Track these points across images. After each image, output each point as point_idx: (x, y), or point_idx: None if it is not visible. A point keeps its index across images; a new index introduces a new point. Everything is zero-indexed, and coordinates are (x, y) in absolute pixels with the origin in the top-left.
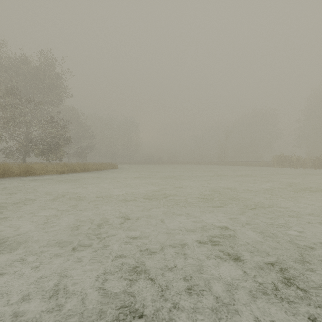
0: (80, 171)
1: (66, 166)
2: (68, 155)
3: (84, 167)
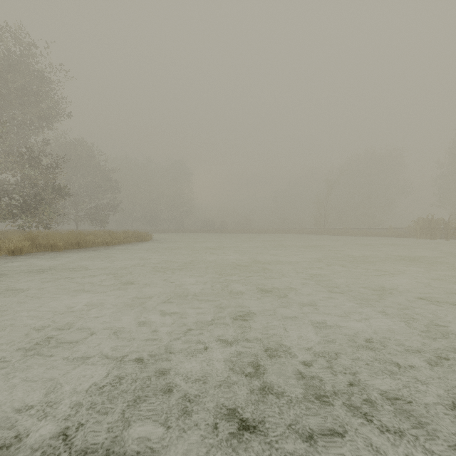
0: (62, 248)
1: (32, 239)
2: (75, 218)
3: (76, 240)
